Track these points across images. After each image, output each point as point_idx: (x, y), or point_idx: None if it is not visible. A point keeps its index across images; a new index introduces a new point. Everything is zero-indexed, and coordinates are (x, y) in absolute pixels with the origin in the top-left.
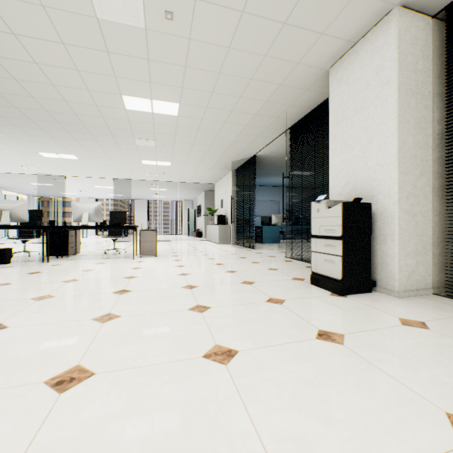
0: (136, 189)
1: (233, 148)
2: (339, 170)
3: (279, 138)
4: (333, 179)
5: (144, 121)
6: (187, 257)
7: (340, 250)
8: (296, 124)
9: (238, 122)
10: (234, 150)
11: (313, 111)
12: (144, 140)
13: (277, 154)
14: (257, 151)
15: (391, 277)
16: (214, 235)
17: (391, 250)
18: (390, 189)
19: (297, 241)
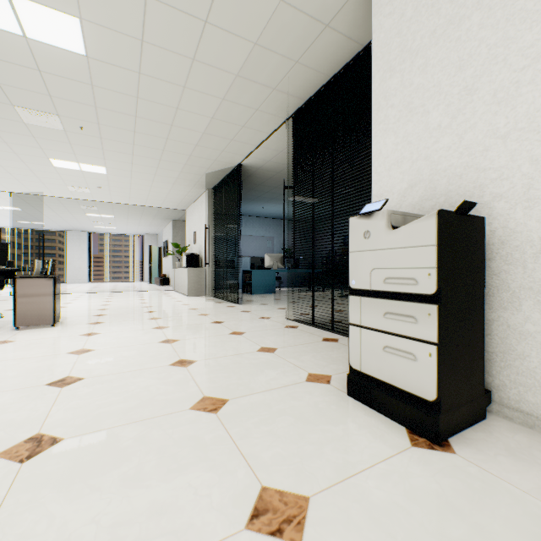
0: (62, 213)
1: (205, 148)
2: (395, 161)
3: (276, 134)
4: (382, 179)
5: (14, 60)
6: (115, 327)
7: (433, 330)
8: (303, 107)
9: (209, 91)
10: (208, 151)
11: (332, 81)
12: (36, 112)
13: (273, 165)
14: (244, 156)
15: (535, 385)
16: (183, 283)
17: (533, 324)
18: (530, 185)
19: (298, 290)
